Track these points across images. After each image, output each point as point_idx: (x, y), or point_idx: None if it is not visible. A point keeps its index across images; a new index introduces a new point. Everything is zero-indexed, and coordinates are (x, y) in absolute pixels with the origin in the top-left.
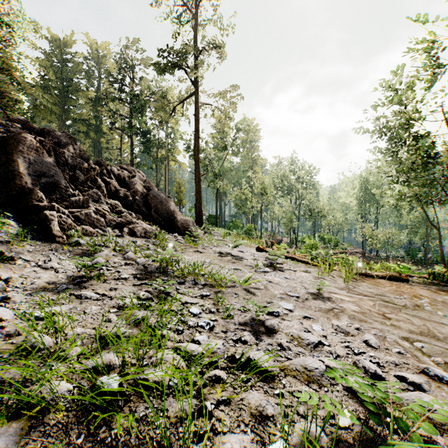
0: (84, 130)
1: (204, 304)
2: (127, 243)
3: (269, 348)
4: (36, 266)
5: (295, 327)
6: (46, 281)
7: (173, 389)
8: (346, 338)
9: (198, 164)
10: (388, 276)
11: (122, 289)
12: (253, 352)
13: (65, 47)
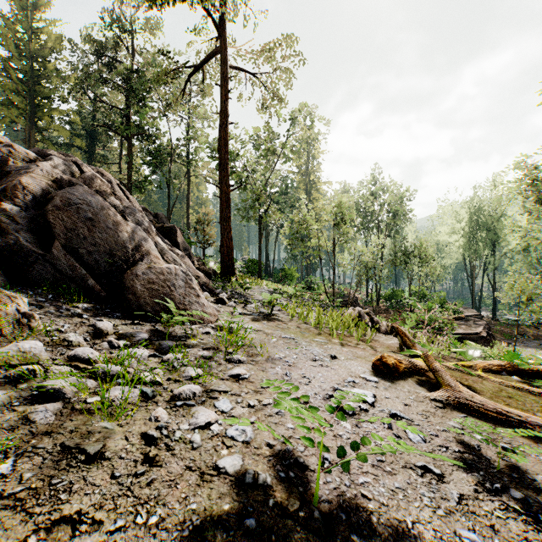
0: (66, 135)
1: None
2: None
3: None
4: None
5: None
6: None
7: None
8: None
9: (226, 170)
10: None
11: None
12: None
13: (35, 10)
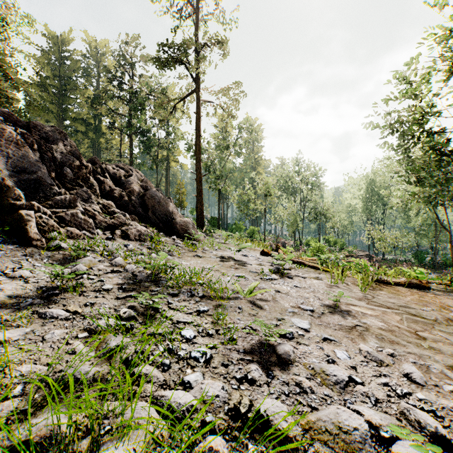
0: (82, 130)
1: (201, 323)
2: (116, 247)
3: (285, 391)
4: (2, 275)
5: (314, 354)
6: (9, 294)
7: None
8: (380, 369)
9: (199, 164)
10: (407, 283)
11: (101, 304)
12: (265, 401)
13: (63, 44)
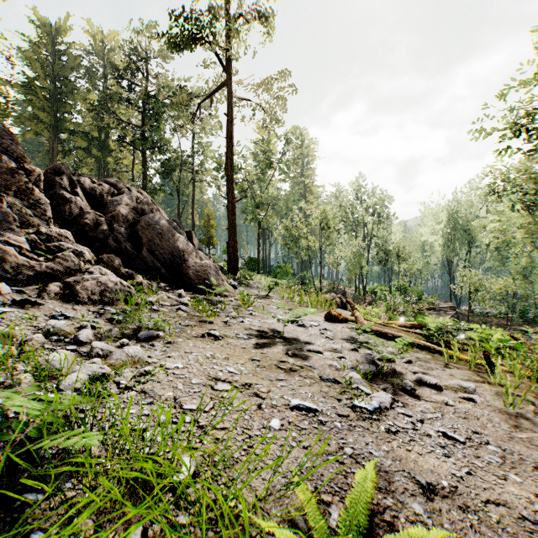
0: (84, 146)
1: None
2: (0, 331)
3: None
4: None
5: None
6: None
7: None
8: None
9: (232, 185)
10: None
11: None
12: None
13: (58, 34)
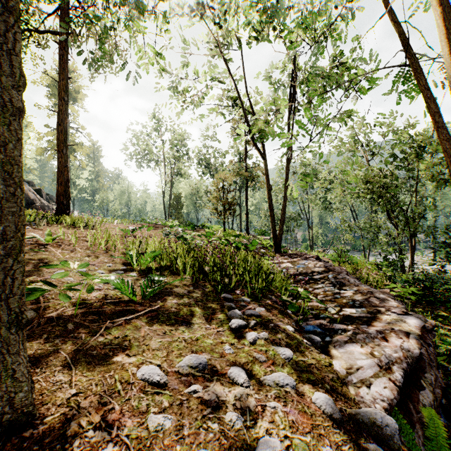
0: None
1: None
2: None
3: None
4: None
5: None
6: None
7: None
8: None
9: None
10: None
11: None
12: None
13: None
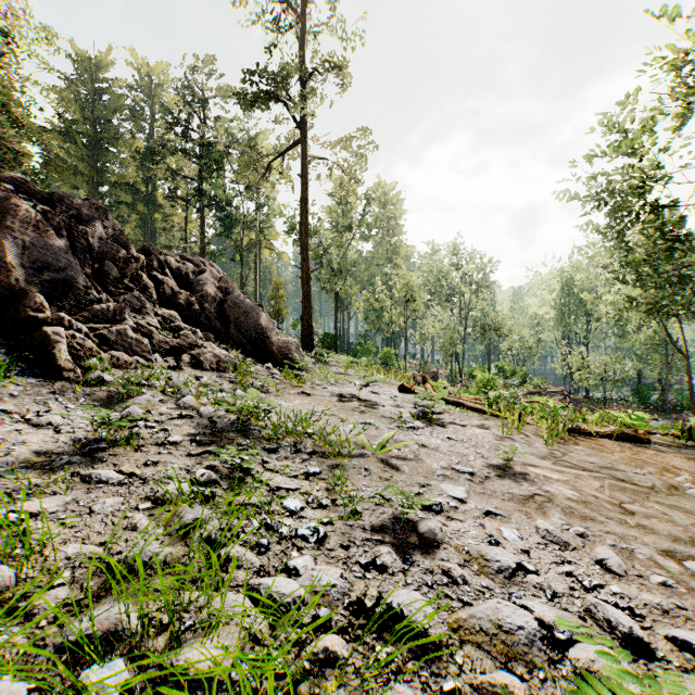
0: (128, 201)
1: (310, 490)
2: (185, 381)
3: (427, 581)
4: (23, 421)
5: (471, 533)
6: (35, 449)
7: (237, 688)
8: (563, 555)
9: (306, 254)
10: (616, 434)
11: (168, 463)
12: (399, 592)
13: (98, 70)
